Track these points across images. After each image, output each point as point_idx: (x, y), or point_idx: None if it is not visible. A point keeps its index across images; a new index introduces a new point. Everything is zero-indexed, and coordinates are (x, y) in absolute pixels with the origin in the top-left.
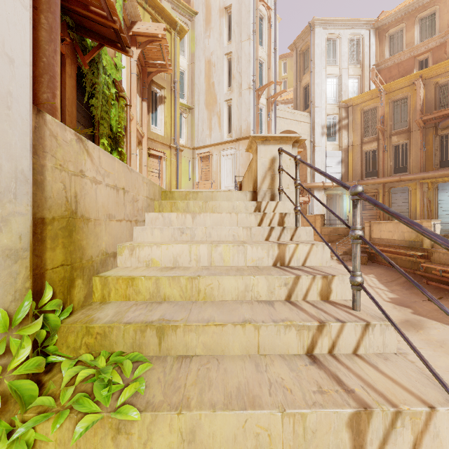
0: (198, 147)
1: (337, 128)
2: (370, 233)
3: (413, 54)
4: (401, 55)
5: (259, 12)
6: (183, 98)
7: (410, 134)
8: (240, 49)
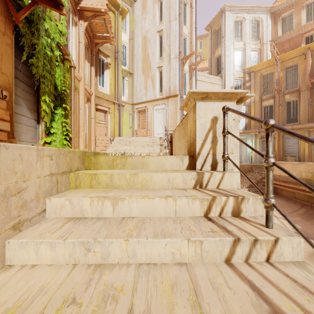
0: (136, 103)
1: (242, 88)
2: None
3: (301, 32)
4: (292, 33)
5: None
6: (125, 66)
7: (300, 93)
8: (169, 27)
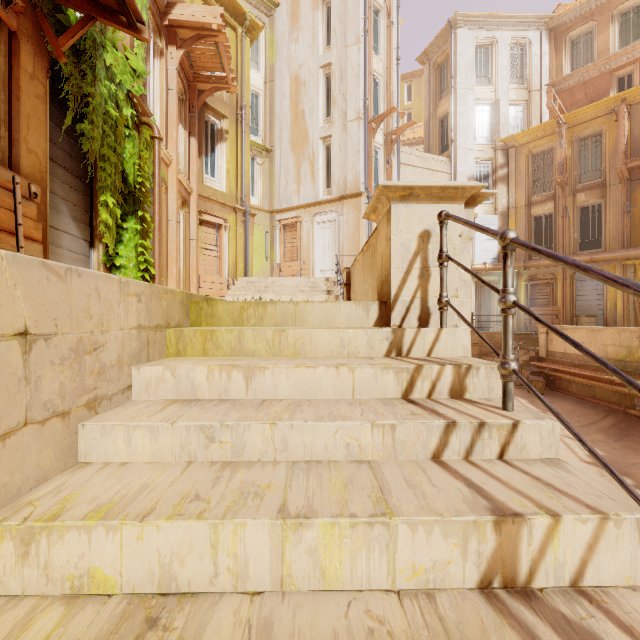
0: (279, 210)
1: (492, 180)
2: (547, 343)
3: (609, 67)
4: (590, 70)
5: (374, 3)
6: (257, 135)
7: (606, 190)
8: (344, 58)
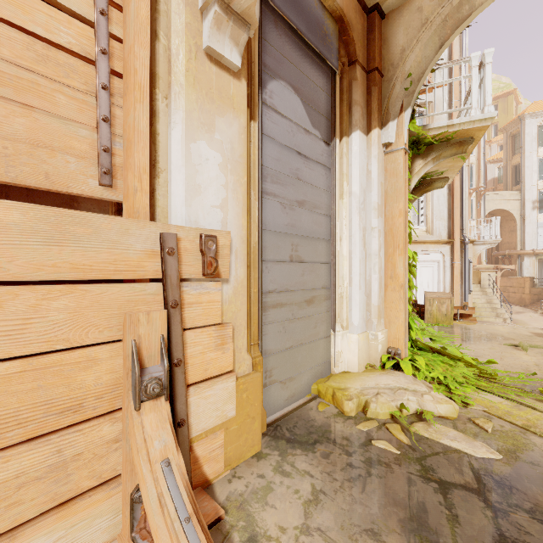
0: None
1: None
2: None
3: None
4: None
5: None
6: None
7: None
8: None
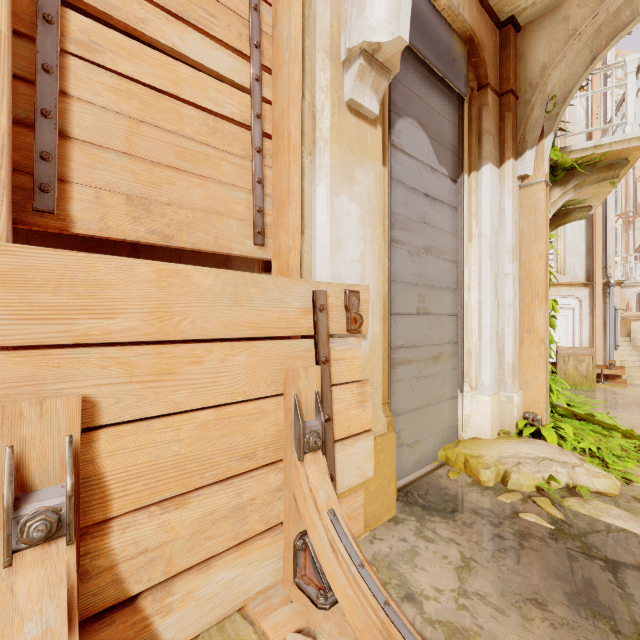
0: None
1: None
2: None
3: None
4: None
5: None
6: None
7: None
8: None
